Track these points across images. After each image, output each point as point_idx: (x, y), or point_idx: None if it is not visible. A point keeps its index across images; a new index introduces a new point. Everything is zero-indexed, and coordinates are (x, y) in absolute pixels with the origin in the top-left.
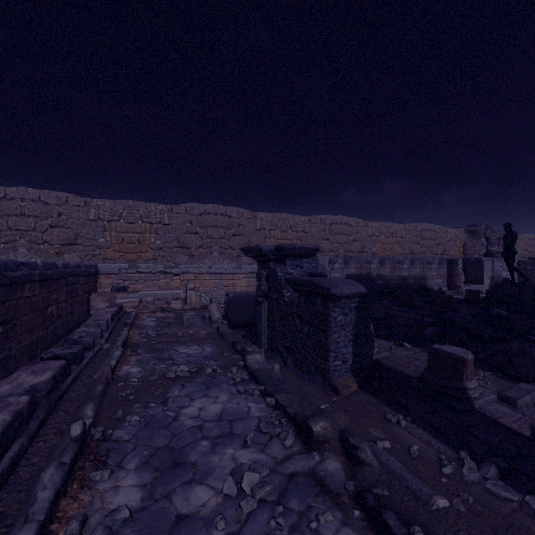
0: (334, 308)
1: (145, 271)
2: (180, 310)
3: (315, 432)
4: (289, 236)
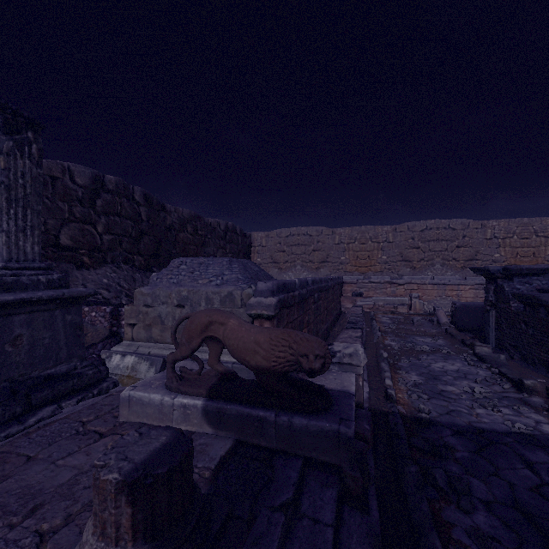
0: None
1: (375, 281)
2: (407, 314)
3: (525, 383)
4: (533, 242)
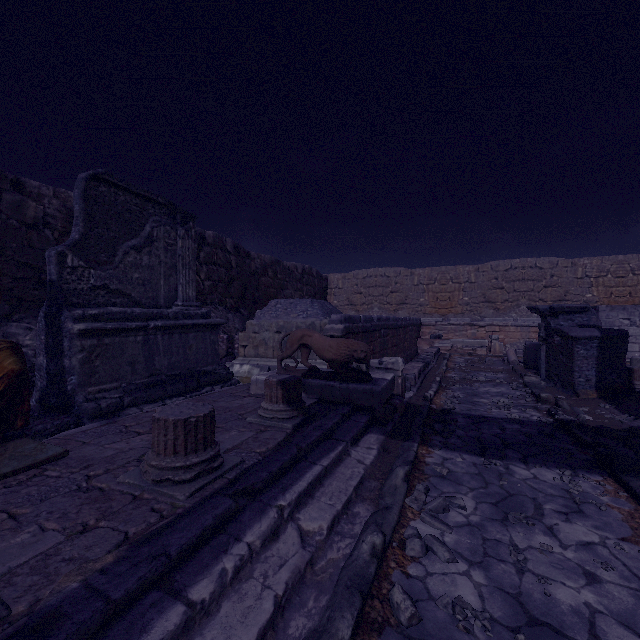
0: (577, 345)
1: (454, 323)
2: (485, 356)
3: (541, 396)
4: (629, 281)
